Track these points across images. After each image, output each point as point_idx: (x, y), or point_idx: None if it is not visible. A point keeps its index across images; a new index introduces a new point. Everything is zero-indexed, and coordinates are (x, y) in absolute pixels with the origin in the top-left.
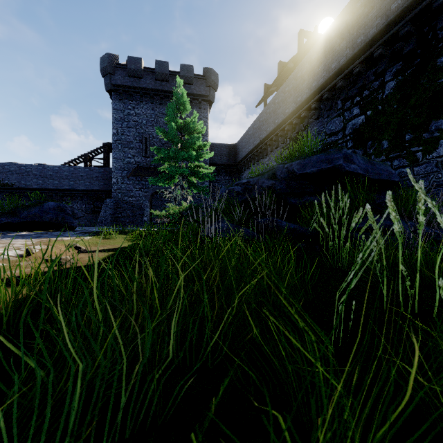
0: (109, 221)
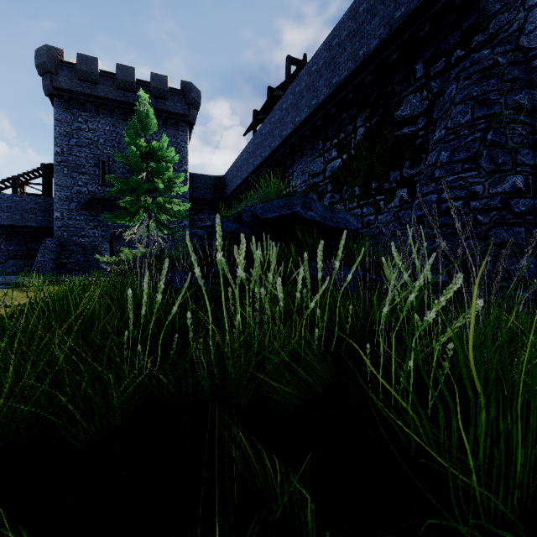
0: (50, 269)
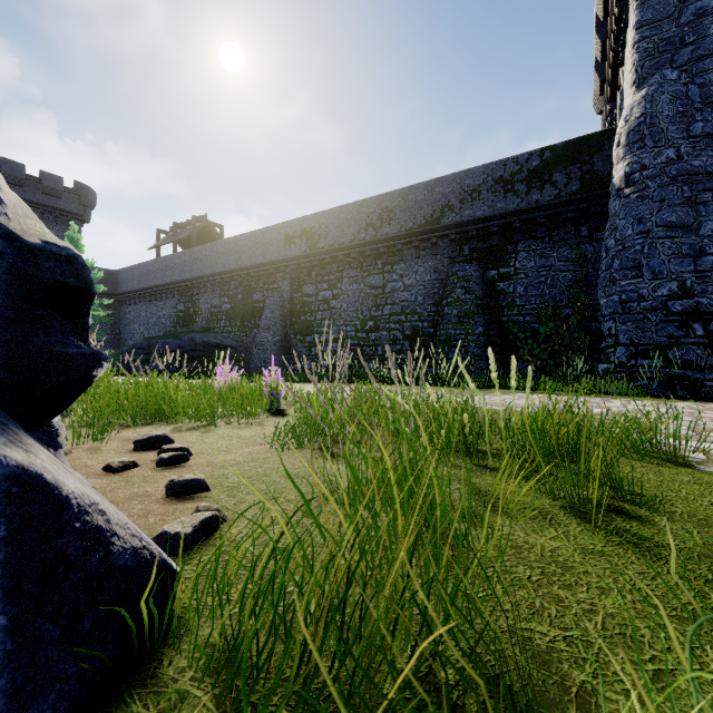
0: None
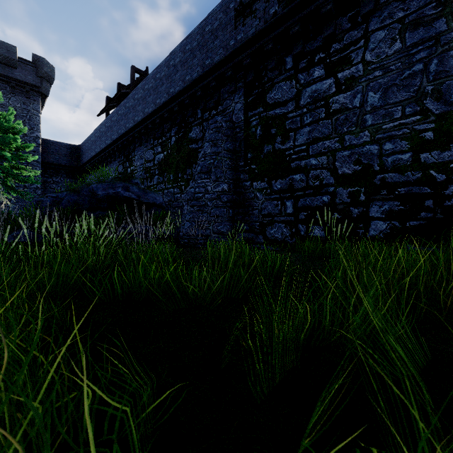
0: None
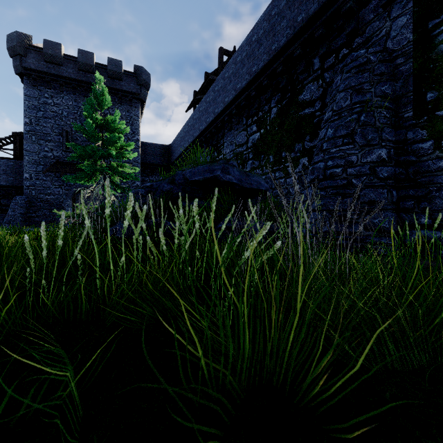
0: (19, 222)
